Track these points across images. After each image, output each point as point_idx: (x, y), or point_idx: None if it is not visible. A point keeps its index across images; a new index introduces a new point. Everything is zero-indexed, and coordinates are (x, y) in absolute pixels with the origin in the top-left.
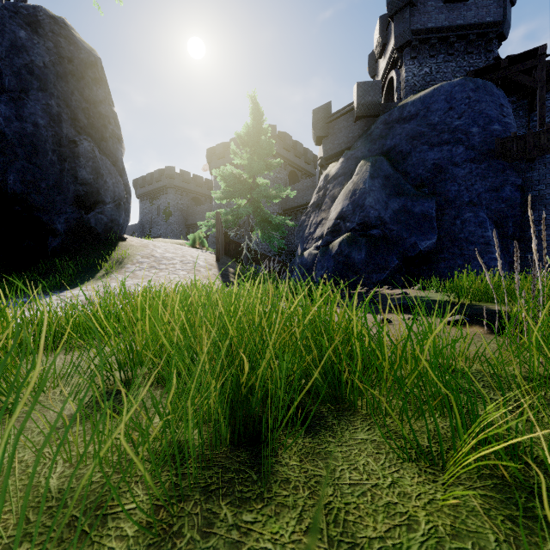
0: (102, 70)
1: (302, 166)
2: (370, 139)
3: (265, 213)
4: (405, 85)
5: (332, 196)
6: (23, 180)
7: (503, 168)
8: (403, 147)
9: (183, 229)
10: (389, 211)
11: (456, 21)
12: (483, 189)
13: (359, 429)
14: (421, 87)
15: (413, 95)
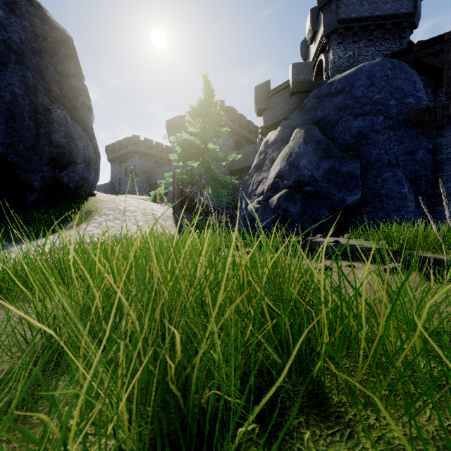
0: (74, 48)
1: (245, 135)
2: (303, 111)
3: (215, 173)
4: (332, 66)
5: (271, 158)
6: (3, 142)
7: (416, 135)
8: (331, 117)
9: (147, 187)
10: (320, 171)
11: (375, 13)
12: (400, 152)
13: (337, 435)
14: (346, 67)
15: (339, 74)
